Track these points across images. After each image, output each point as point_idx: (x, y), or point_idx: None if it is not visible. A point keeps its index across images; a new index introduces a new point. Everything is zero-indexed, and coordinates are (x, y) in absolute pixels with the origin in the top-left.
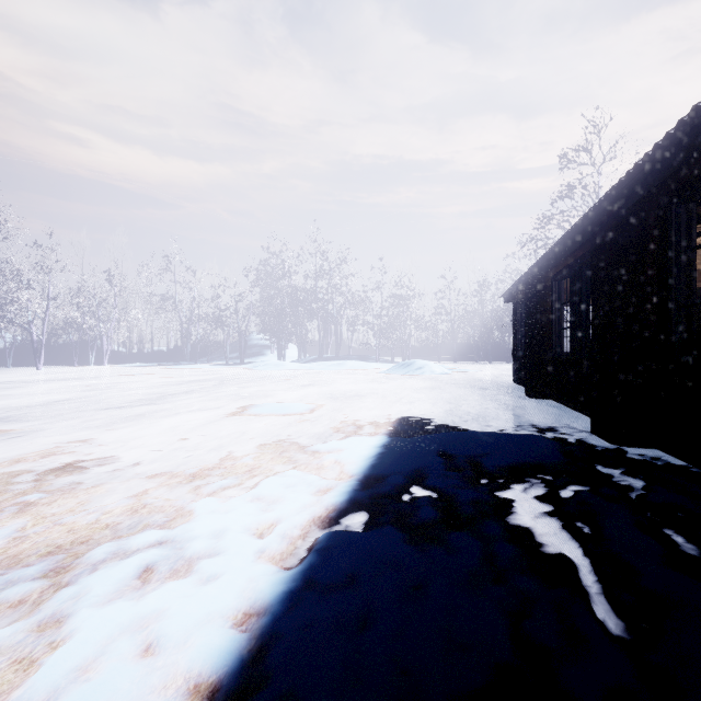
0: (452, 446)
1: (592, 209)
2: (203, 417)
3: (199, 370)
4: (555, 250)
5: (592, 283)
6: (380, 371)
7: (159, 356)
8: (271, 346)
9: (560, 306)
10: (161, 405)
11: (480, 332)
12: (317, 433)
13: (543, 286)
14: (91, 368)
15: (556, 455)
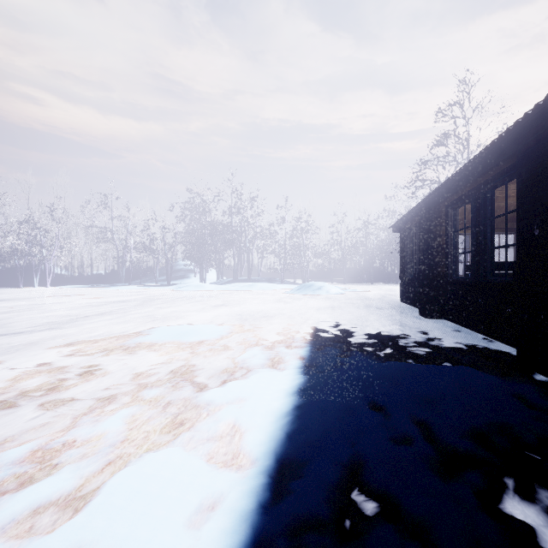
0: (381, 391)
1: (520, 120)
2: (99, 346)
3: (129, 291)
4: (458, 176)
5: (519, 200)
6: (285, 292)
7: (100, 279)
8: (194, 270)
9: (455, 232)
10: (66, 329)
11: (364, 259)
12: (219, 367)
13: (438, 214)
14: (33, 289)
15: (516, 405)
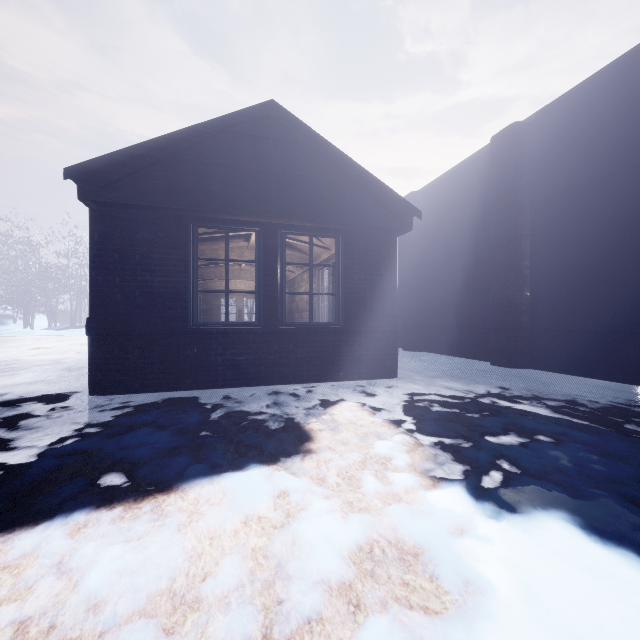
0: None
1: None
2: None
3: None
4: None
5: None
6: None
7: None
8: (13, 316)
9: None
10: None
11: None
12: (62, 352)
13: None
14: None
15: None
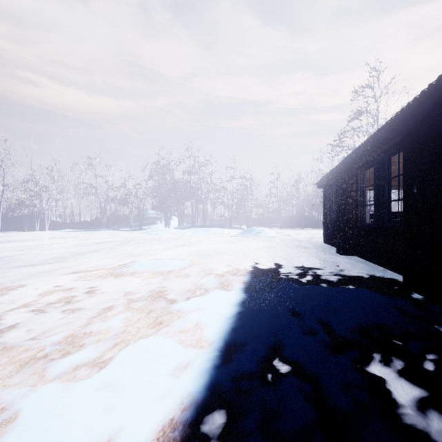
0: (299, 303)
1: (404, 108)
2: (95, 274)
3: (110, 234)
4: (364, 146)
5: (404, 167)
6: (232, 235)
7: (86, 224)
8: (160, 218)
9: (363, 188)
10: (68, 262)
11: (296, 209)
12: (184, 288)
13: (350, 175)
14: (35, 233)
15: (393, 313)
